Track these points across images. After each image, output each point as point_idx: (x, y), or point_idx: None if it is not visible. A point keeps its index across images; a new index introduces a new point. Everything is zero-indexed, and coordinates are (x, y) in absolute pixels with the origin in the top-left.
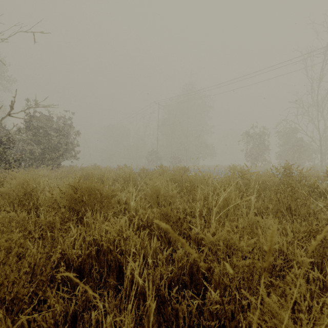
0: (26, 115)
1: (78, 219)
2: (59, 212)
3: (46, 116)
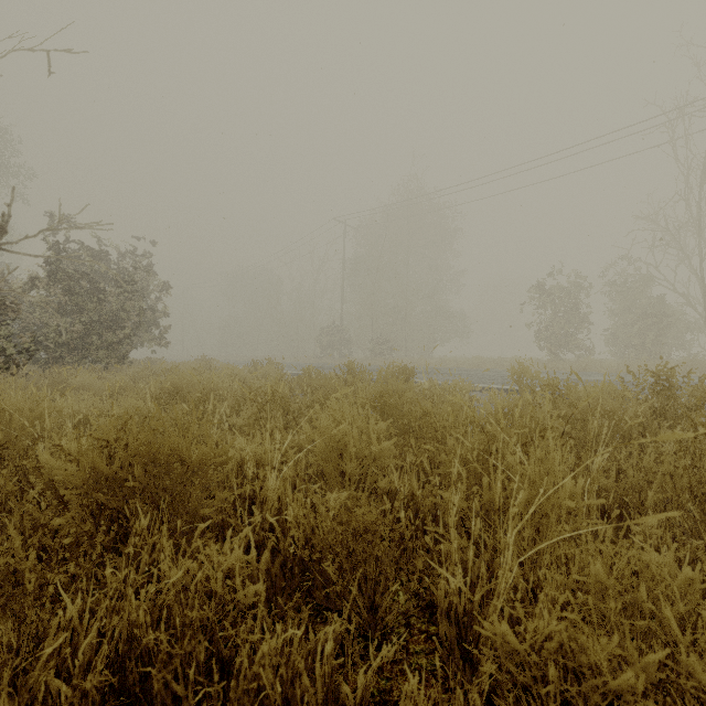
0: (49, 248)
1: (119, 530)
2: (46, 531)
3: (95, 249)
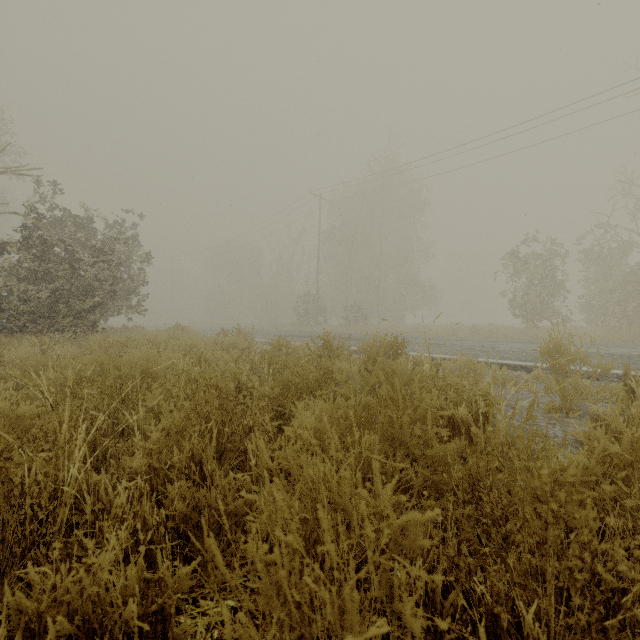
0: None
1: None
2: None
3: (69, 217)
